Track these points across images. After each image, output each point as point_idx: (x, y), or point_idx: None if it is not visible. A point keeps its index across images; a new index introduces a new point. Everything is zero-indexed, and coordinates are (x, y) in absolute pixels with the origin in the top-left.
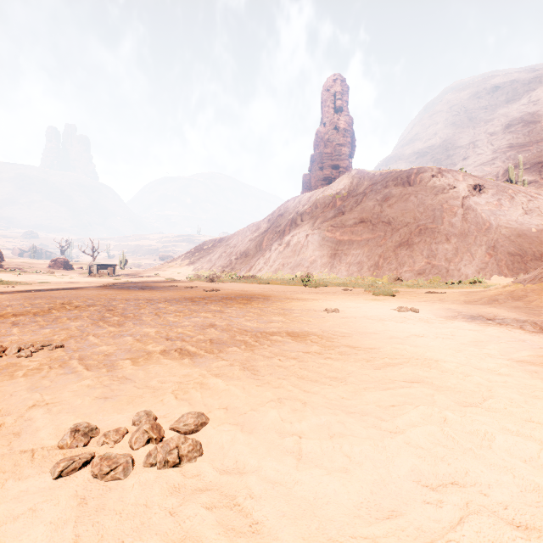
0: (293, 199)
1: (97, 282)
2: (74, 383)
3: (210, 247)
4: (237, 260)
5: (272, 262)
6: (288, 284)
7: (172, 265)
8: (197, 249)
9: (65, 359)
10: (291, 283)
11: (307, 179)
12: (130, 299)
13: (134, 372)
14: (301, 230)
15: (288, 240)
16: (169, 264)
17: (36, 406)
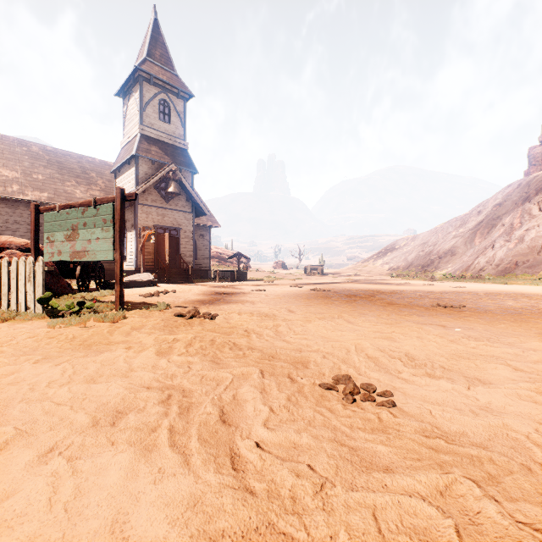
0: (517, 183)
1: (332, 279)
2: (518, 316)
3: (403, 246)
4: (441, 259)
5: (498, 261)
6: (535, 285)
7: (366, 265)
8: (387, 248)
9: (483, 310)
10: (540, 284)
11: (536, 152)
12: (410, 290)
13: (541, 316)
14: (541, 222)
15: (519, 235)
16: (362, 264)
17: (523, 319)
